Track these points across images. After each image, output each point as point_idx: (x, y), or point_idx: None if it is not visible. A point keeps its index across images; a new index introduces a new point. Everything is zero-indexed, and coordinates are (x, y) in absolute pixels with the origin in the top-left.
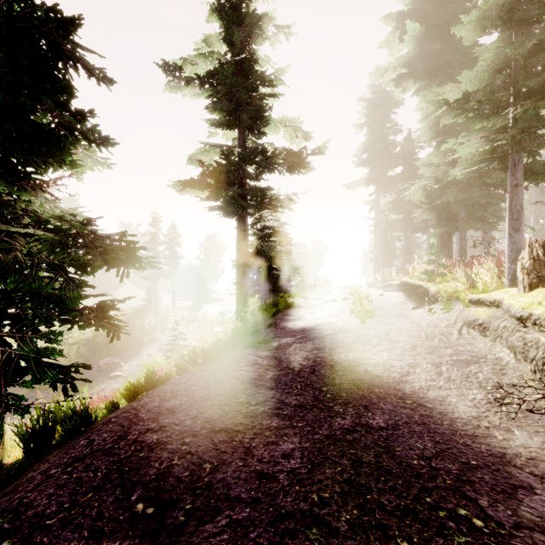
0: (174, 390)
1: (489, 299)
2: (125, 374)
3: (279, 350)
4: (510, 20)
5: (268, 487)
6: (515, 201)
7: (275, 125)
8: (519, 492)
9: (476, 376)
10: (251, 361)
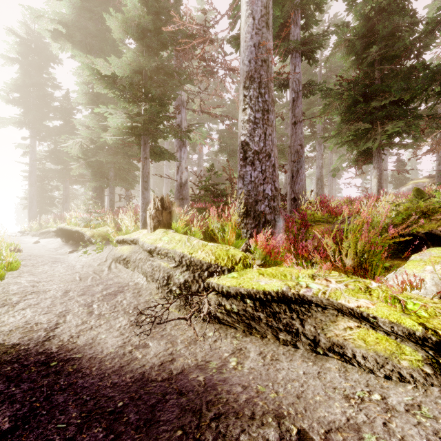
0: None
1: (130, 238)
2: None
3: None
4: (143, 39)
5: None
6: (145, 169)
7: None
8: (156, 411)
9: (122, 304)
10: None
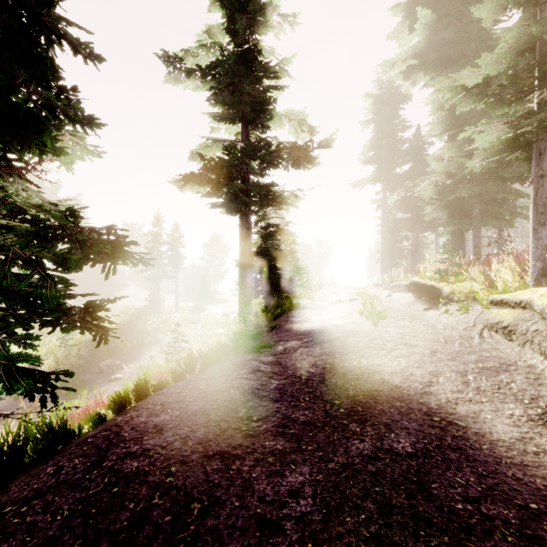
0: (166, 402)
1: (514, 299)
2: (126, 376)
3: (284, 355)
4: None
5: (272, 543)
6: (541, 193)
7: (279, 119)
8: None
9: (509, 387)
10: (253, 368)
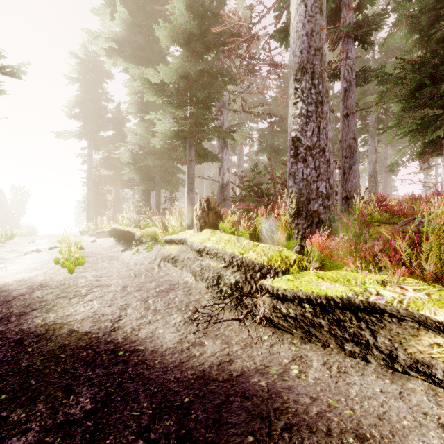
0: None
1: (178, 238)
2: None
3: None
4: (188, 45)
5: None
6: (191, 171)
7: None
8: (223, 412)
9: (174, 301)
10: None
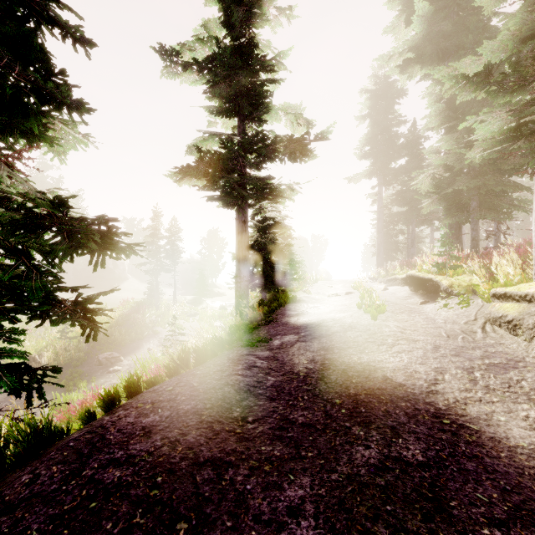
0: (156, 400)
1: (518, 293)
2: (124, 368)
3: (281, 350)
4: None
5: None
6: None
7: (276, 113)
8: None
9: (520, 386)
10: (249, 363)
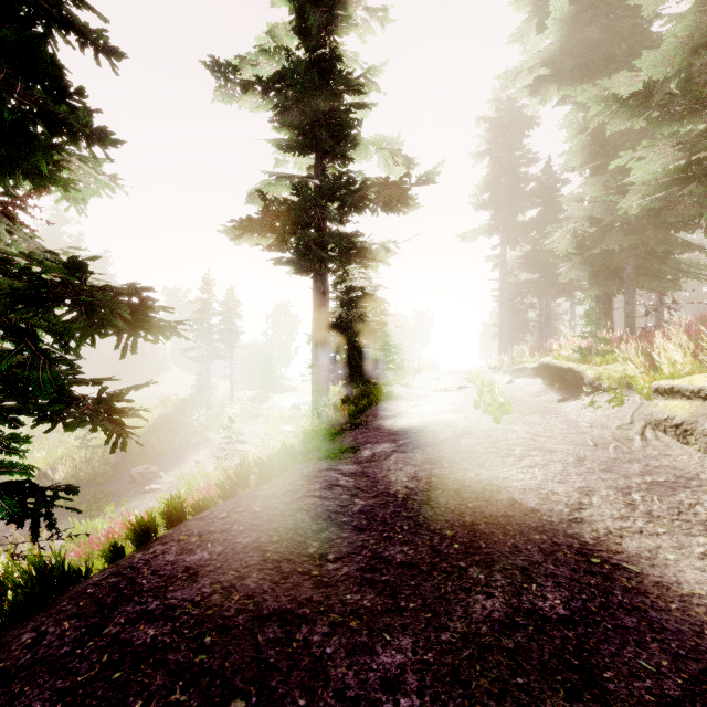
0: (205, 531)
1: (690, 387)
2: (165, 487)
3: (373, 463)
4: None
5: None
6: None
7: (366, 148)
8: None
9: (693, 512)
10: (330, 481)
